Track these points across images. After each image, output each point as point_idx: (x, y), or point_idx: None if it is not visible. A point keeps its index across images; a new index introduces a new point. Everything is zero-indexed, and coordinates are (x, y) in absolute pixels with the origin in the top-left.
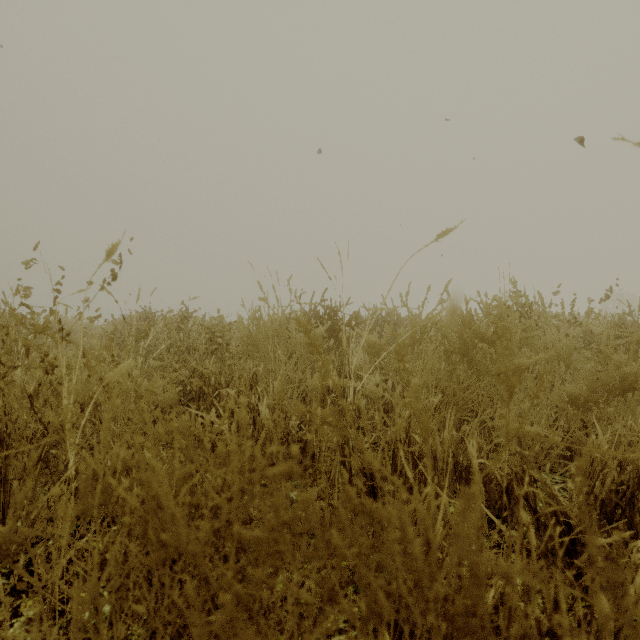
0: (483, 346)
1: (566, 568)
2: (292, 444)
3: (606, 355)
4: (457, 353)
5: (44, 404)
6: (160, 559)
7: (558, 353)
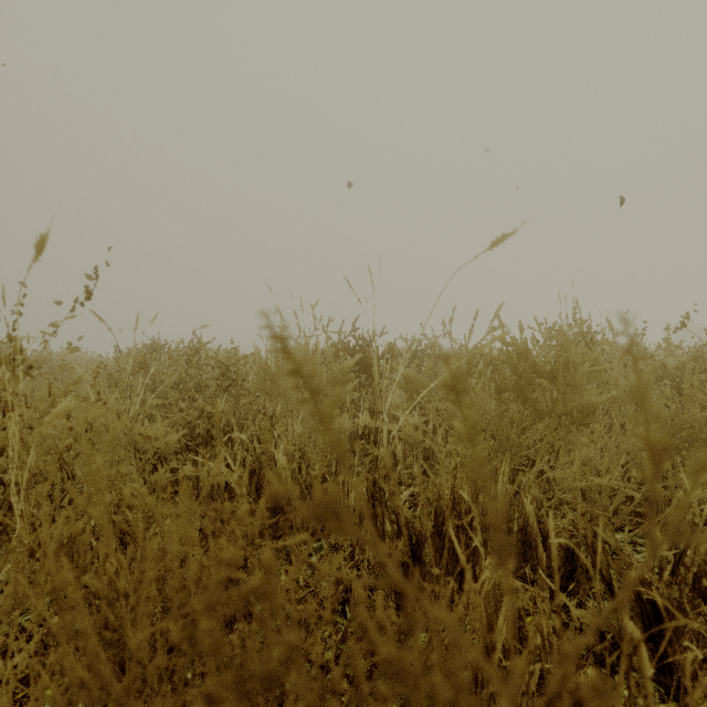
0: (542, 382)
1: (650, 657)
2: (265, 551)
3: (690, 393)
4: (511, 390)
5: (1, 454)
6: (83, 706)
7: (631, 390)
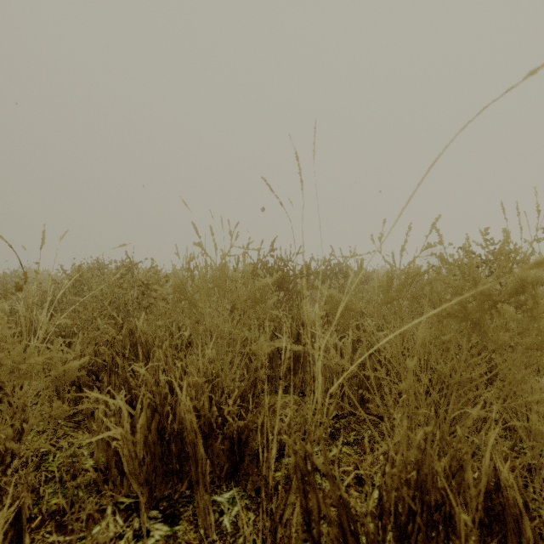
0: (503, 307)
1: None
2: None
3: None
4: (457, 315)
5: None
6: None
7: None
